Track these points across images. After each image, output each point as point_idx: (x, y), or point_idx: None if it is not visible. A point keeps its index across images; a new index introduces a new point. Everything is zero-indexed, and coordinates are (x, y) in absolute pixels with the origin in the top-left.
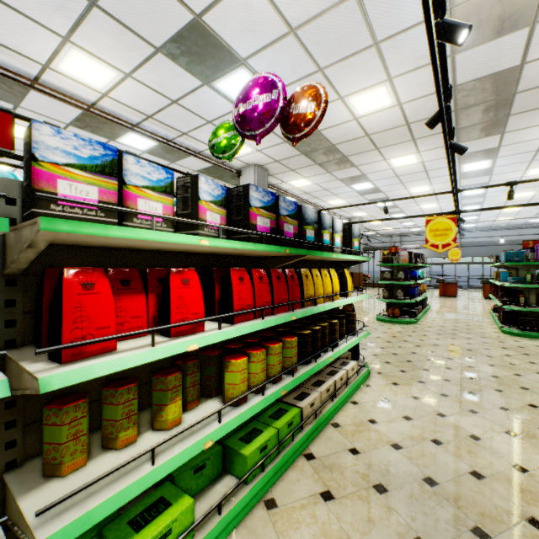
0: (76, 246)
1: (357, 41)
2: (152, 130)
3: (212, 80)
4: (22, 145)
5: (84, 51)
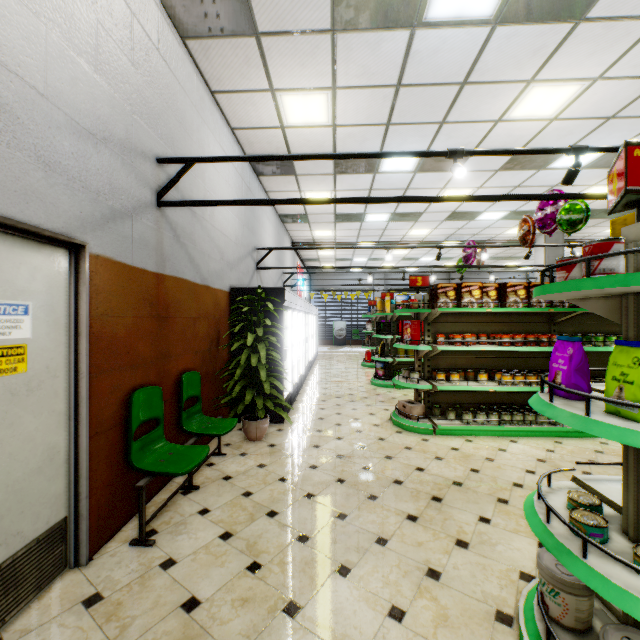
0: (403, 315)
1: (540, 189)
2: (456, 238)
3: (473, 219)
4: (398, 256)
5: (416, 229)
